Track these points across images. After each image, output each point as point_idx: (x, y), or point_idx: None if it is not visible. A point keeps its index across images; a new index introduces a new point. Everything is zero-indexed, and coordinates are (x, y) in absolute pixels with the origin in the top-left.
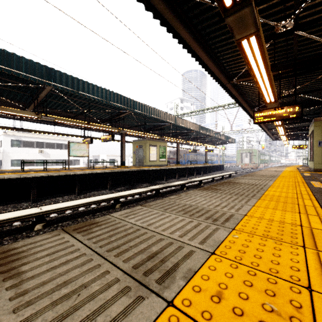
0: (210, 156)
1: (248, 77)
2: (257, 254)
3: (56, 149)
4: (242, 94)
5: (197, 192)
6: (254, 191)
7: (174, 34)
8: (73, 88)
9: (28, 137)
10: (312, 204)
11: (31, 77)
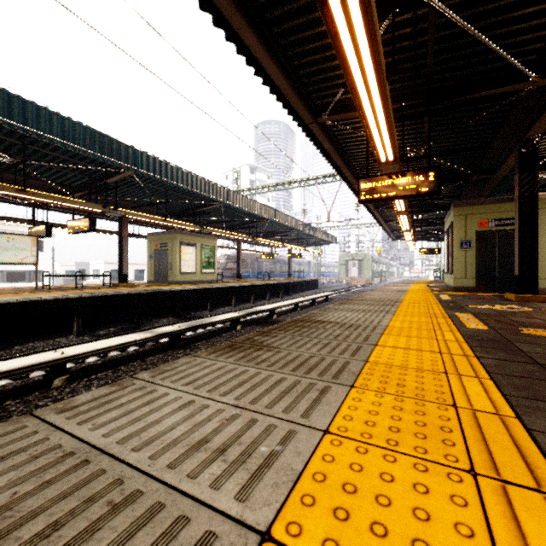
0: (297, 265)
1: (348, 112)
2: None
3: None
4: (342, 151)
5: (199, 362)
6: (348, 351)
7: None
8: None
9: None
10: (489, 402)
11: None
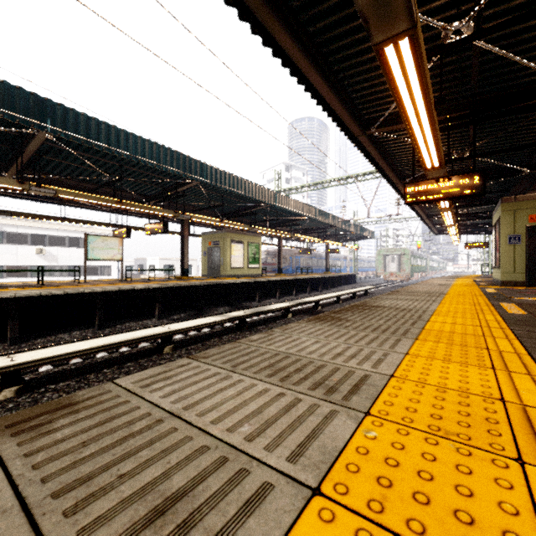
0: (333, 260)
1: (395, 124)
2: (419, 489)
3: (69, 247)
4: (386, 155)
5: (304, 326)
6: (407, 323)
7: (265, 38)
8: (88, 137)
9: (16, 226)
10: (512, 348)
11: (5, 113)
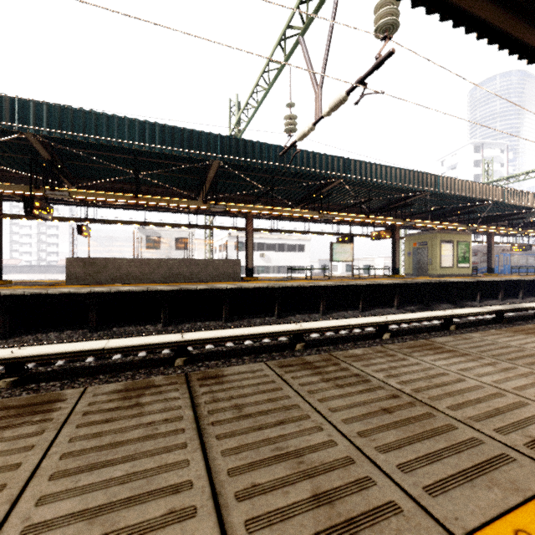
0: None
1: None
2: None
3: (278, 251)
4: None
5: None
6: None
7: None
8: (365, 177)
9: None
10: None
11: (331, 174)
